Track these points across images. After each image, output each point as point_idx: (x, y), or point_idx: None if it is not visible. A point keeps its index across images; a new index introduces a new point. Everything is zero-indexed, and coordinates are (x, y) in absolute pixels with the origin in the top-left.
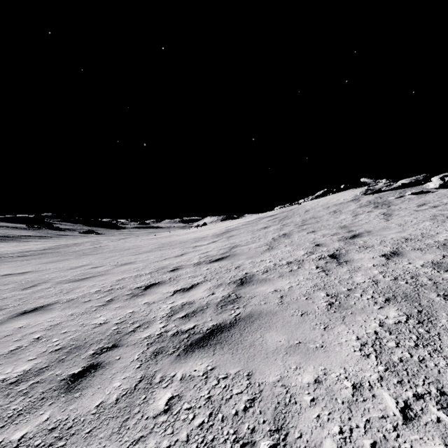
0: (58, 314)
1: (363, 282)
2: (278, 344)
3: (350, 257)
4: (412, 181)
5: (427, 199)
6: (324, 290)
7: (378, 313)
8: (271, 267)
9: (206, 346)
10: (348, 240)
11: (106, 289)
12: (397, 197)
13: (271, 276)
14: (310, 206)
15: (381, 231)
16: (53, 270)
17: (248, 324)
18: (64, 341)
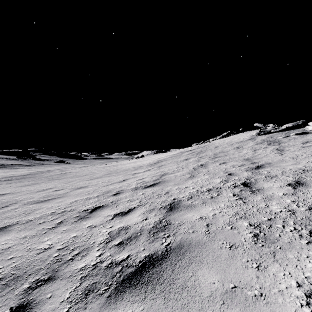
0: (13, 236)
1: (280, 211)
2: (213, 288)
3: (260, 186)
4: (294, 125)
5: (308, 138)
6: (246, 219)
7: (308, 250)
8: (194, 194)
9: (138, 285)
10: (254, 170)
11: (60, 211)
12: (284, 137)
13: (195, 203)
14: (218, 144)
15: (279, 163)
16: (25, 192)
17: (178, 257)
18: (6, 269)
